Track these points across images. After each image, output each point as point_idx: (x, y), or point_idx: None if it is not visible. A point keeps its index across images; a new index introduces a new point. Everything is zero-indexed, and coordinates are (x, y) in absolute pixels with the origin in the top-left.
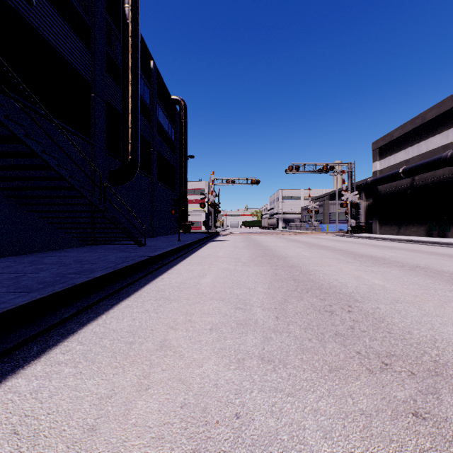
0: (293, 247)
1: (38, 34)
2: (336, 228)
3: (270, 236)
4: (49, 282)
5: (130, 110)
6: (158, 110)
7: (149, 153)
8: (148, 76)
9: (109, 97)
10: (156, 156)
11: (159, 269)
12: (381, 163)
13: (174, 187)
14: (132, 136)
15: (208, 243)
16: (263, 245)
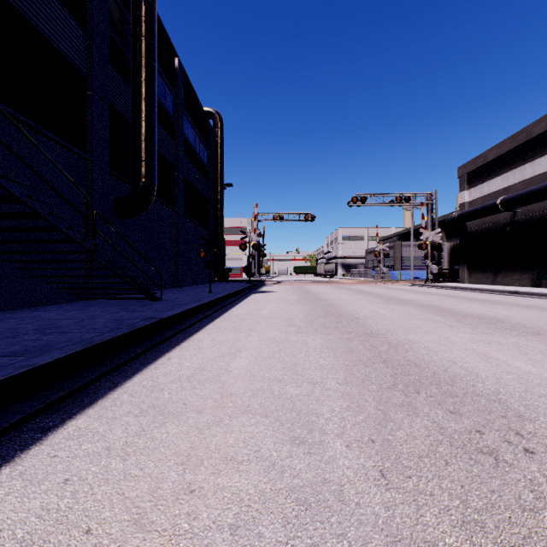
0: (363, 301)
1: None
2: (411, 275)
3: (329, 285)
4: None
5: (143, 116)
6: (186, 123)
7: (173, 178)
8: (172, 78)
9: (114, 98)
10: (182, 182)
11: (170, 339)
12: (471, 193)
13: (207, 223)
14: (145, 151)
15: (249, 296)
16: (322, 299)
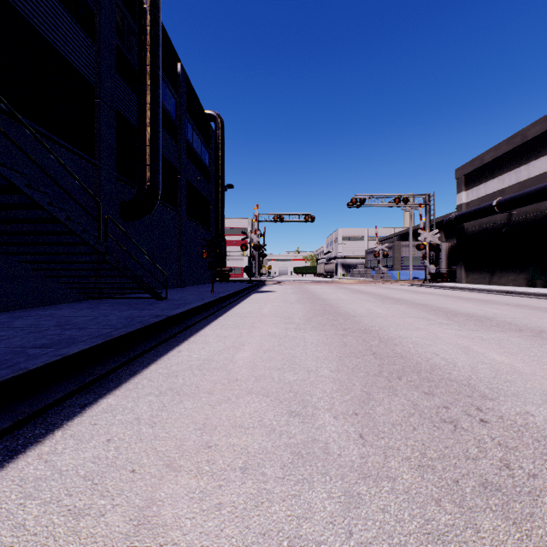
0: (360, 301)
1: (16, 11)
2: (410, 275)
3: (329, 285)
4: None
5: (148, 122)
6: (188, 126)
7: (176, 180)
8: (175, 83)
9: (120, 105)
10: (185, 184)
11: (178, 335)
12: (468, 195)
13: (208, 224)
14: (150, 156)
15: (250, 296)
16: (321, 299)
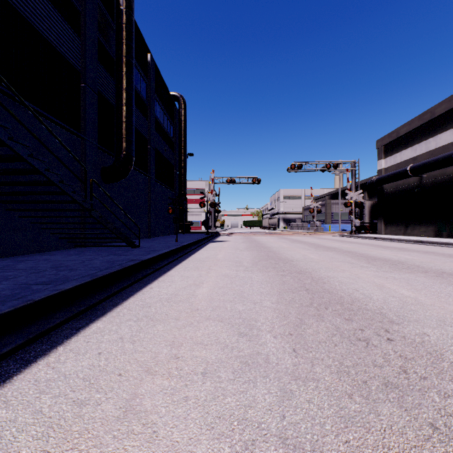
0: (297, 248)
1: (18, 13)
2: (339, 228)
3: (272, 236)
4: (3, 296)
5: (124, 102)
6: (156, 105)
7: (146, 150)
8: (145, 70)
9: (101, 88)
10: (154, 153)
11: (150, 275)
12: (387, 161)
13: (173, 186)
14: (125, 130)
15: (207, 244)
16: (266, 247)
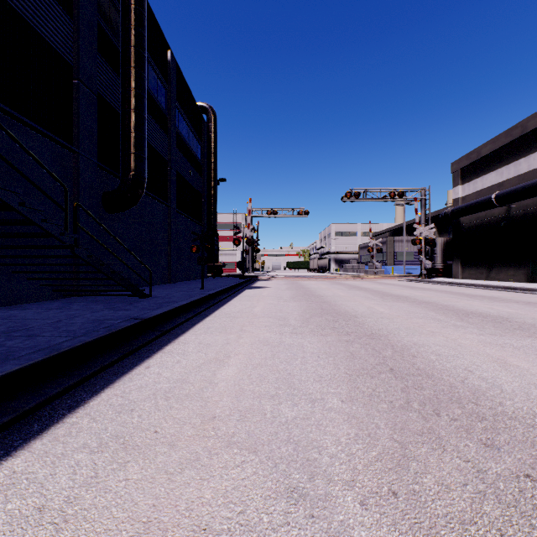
0: (358, 298)
1: None
2: (404, 270)
3: (323, 280)
4: None
5: (132, 106)
6: (179, 117)
7: (165, 172)
8: (164, 71)
9: (103, 89)
10: (175, 176)
11: (153, 342)
12: (465, 189)
13: (200, 218)
14: (134, 143)
15: (242, 292)
16: (317, 295)
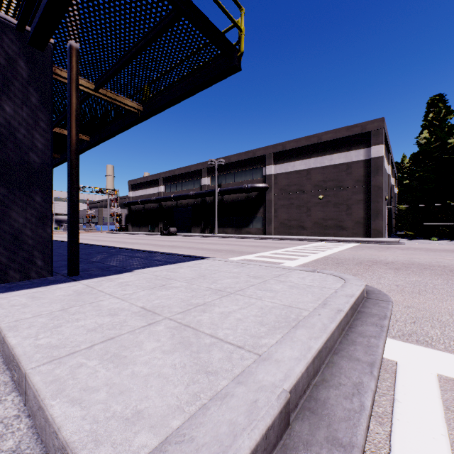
0: (88, 237)
1: None
2: (108, 228)
3: (60, 234)
4: None
5: None
6: None
7: None
8: None
9: None
10: None
11: None
12: (133, 193)
13: None
14: None
15: None
16: None
